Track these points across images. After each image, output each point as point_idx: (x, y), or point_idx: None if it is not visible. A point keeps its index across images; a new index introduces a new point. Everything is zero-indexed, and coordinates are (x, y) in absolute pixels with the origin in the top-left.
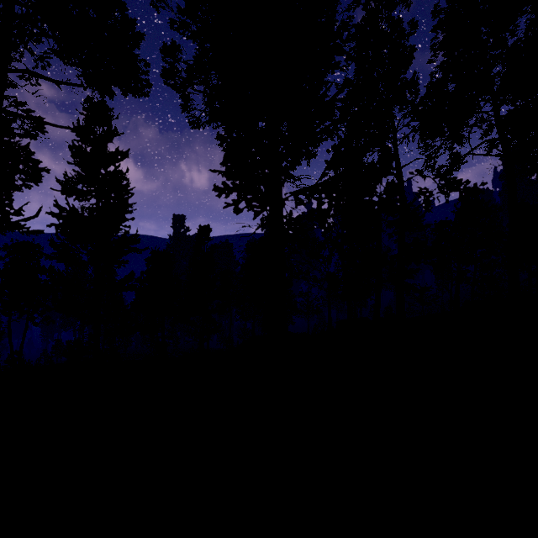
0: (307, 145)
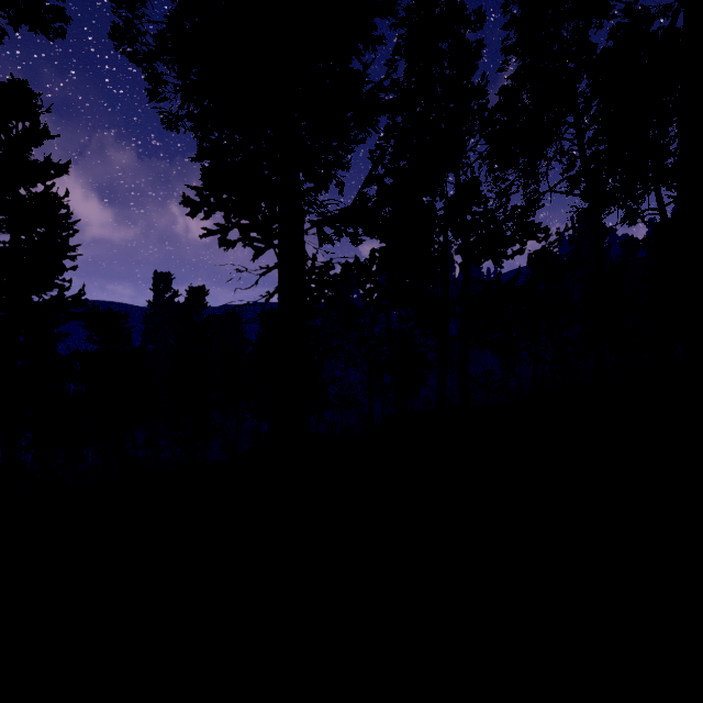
0: (335, 149)
